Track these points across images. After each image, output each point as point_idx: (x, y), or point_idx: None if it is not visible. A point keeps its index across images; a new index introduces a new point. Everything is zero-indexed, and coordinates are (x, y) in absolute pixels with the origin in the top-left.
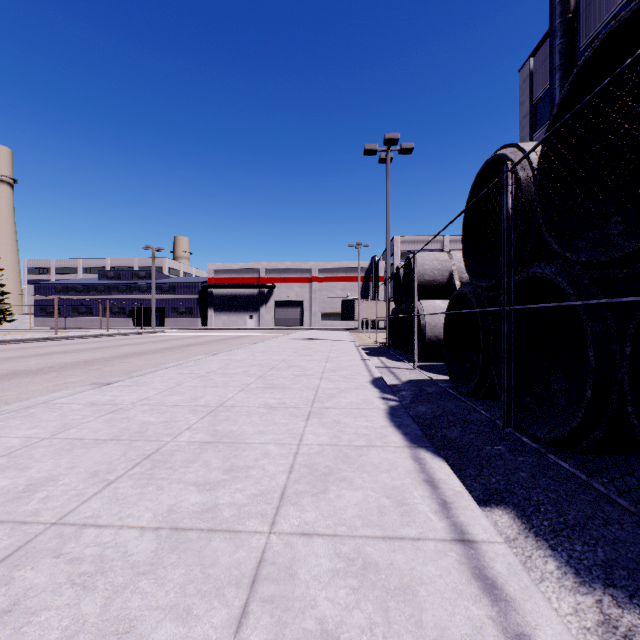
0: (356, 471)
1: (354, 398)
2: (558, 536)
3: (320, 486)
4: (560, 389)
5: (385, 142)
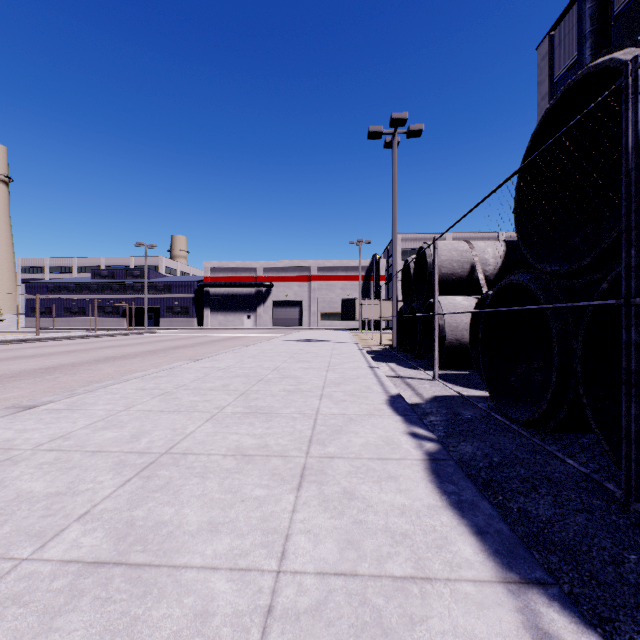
0: None
1: (370, 435)
2: None
3: None
4: None
5: (392, 123)
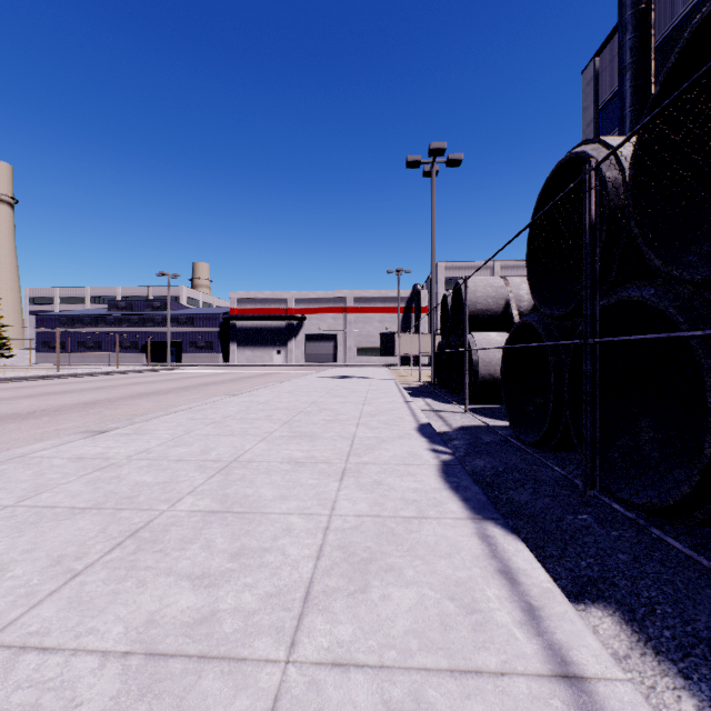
0: (406, 556)
1: (398, 450)
2: (689, 656)
3: (358, 580)
4: (651, 440)
5: (430, 153)
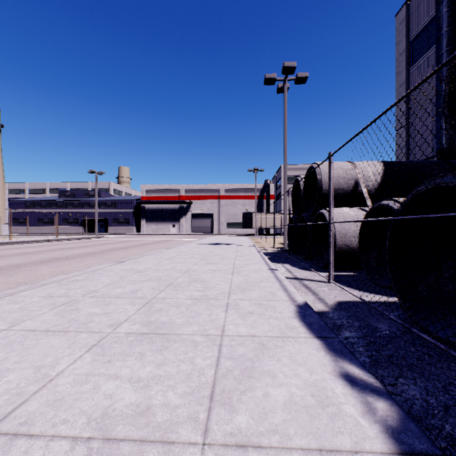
0: None
1: (292, 380)
2: None
3: None
4: None
5: (283, 70)
